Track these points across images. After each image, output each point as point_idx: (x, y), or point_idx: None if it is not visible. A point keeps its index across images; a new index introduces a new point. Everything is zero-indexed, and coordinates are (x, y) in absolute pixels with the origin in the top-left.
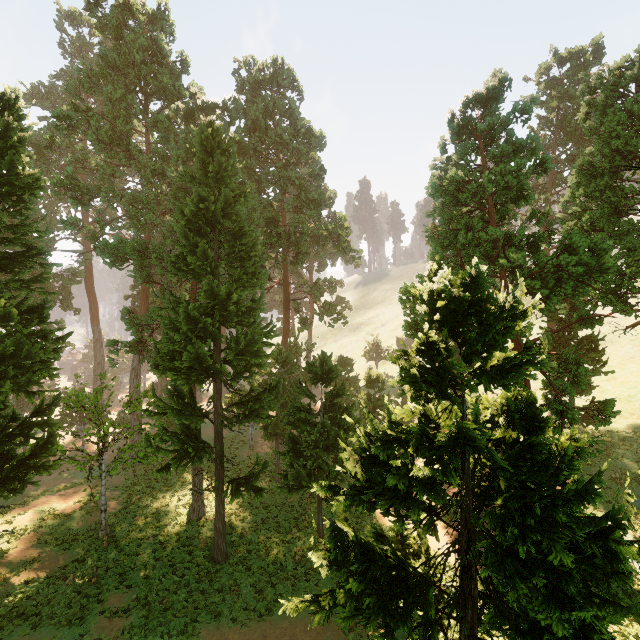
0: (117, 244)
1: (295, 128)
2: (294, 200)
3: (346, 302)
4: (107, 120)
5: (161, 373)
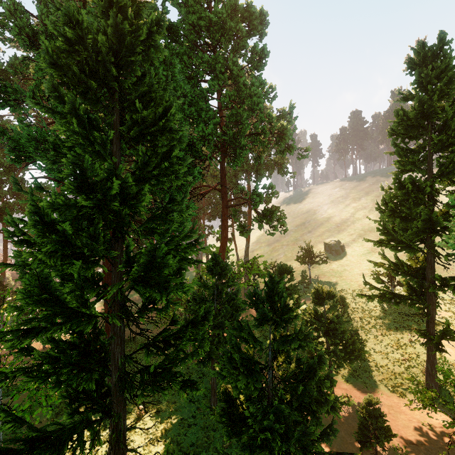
0: (19, 136)
1: (233, 10)
2: (231, 92)
3: (281, 211)
4: (36, 17)
5: (21, 309)
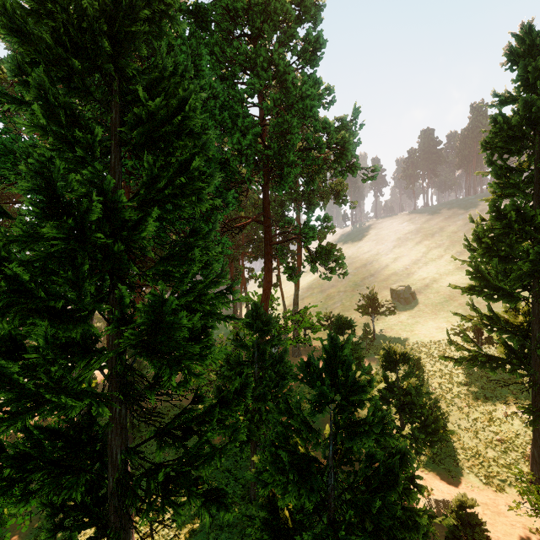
0: None
1: None
2: (277, 94)
3: (338, 249)
4: None
5: None
